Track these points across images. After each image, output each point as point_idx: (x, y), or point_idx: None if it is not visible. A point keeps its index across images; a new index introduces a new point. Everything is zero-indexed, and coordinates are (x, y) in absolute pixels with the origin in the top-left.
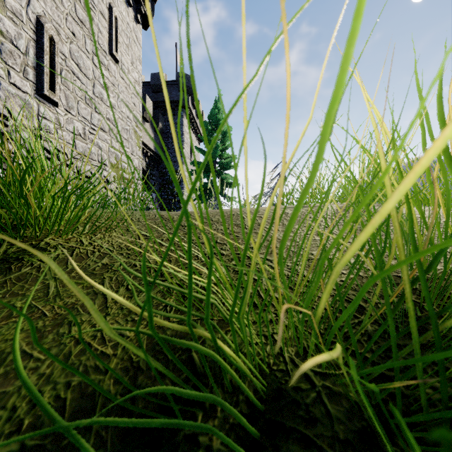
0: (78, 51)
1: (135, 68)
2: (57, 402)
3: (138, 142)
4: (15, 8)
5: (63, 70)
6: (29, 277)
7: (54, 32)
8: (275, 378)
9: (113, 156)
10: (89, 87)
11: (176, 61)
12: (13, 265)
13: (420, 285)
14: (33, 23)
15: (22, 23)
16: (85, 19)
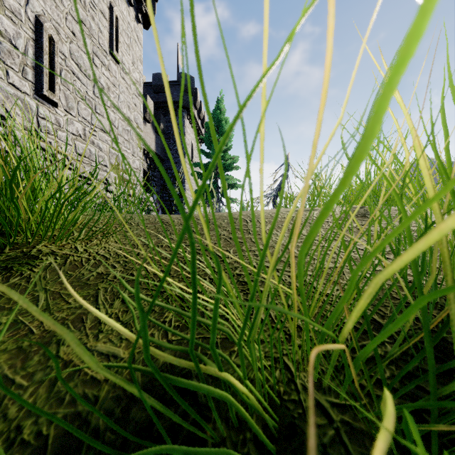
0: (78, 51)
1: (136, 68)
2: (38, 440)
3: (139, 143)
4: (13, 6)
5: (63, 70)
6: (17, 288)
7: (53, 31)
8: (286, 410)
9: (114, 157)
10: (89, 87)
11: (178, 61)
12: (1, 275)
13: (441, 298)
14: (32, 22)
15: (21, 22)
16: (85, 18)
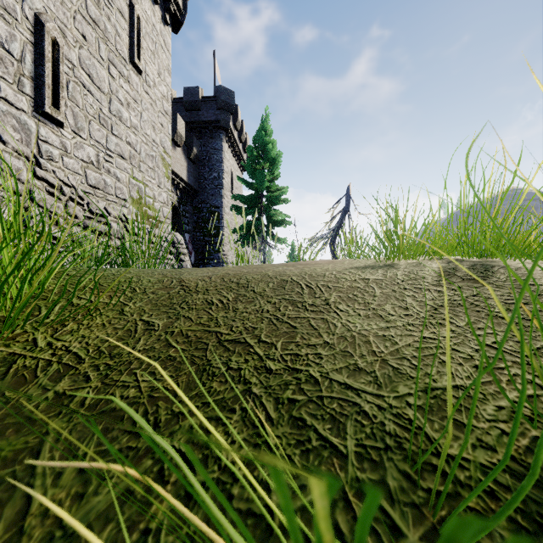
0: (90, 59)
1: (162, 80)
2: None
3: (166, 171)
4: (6, 2)
5: (71, 81)
6: None
7: (57, 33)
8: None
9: (135, 189)
10: (104, 103)
11: (215, 72)
12: None
13: None
14: (31, 22)
15: (16, 22)
16: (98, 18)
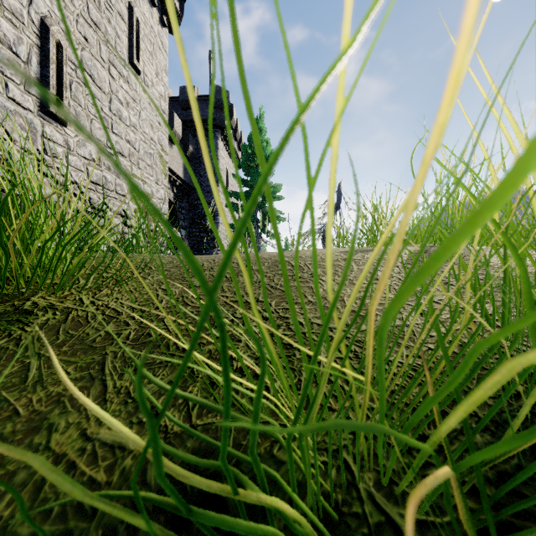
0: (92, 60)
1: (160, 80)
2: None
3: (163, 169)
4: (14, 7)
5: (74, 82)
6: (3, 353)
7: (61, 36)
8: (346, 528)
9: None
10: (104, 102)
11: (210, 72)
12: None
13: None
14: (36, 26)
15: (23, 25)
16: (99, 21)
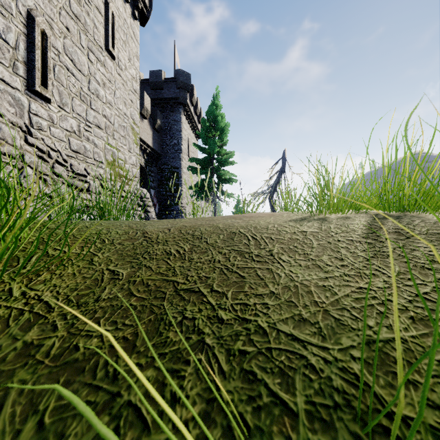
0: (73, 47)
1: (132, 64)
2: None
3: (135, 139)
4: None
5: (57, 65)
6: None
7: (46, 26)
8: None
9: (109, 153)
10: (84, 83)
11: (175, 58)
12: None
13: None
14: (24, 16)
15: (11, 16)
16: (79, 14)
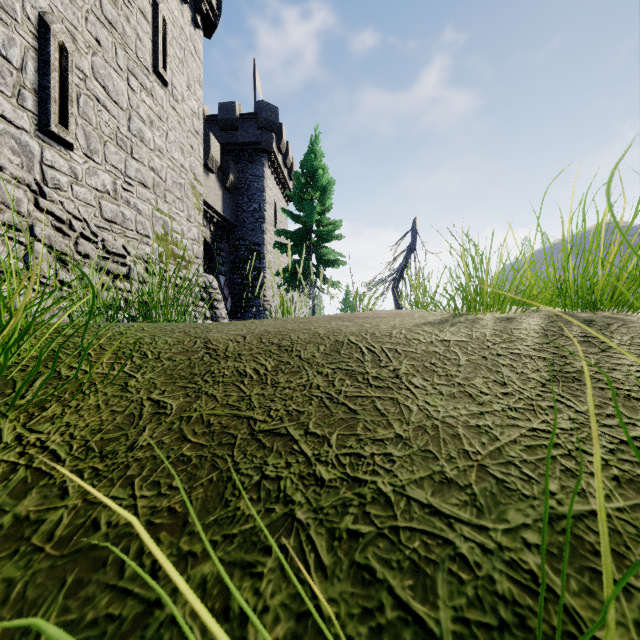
0: (105, 68)
1: (193, 93)
2: None
3: (197, 202)
4: None
5: (82, 95)
6: None
7: (66, 37)
8: None
9: (159, 223)
10: (122, 121)
11: (255, 84)
12: None
13: None
14: (33, 23)
15: (15, 23)
16: (115, 19)
